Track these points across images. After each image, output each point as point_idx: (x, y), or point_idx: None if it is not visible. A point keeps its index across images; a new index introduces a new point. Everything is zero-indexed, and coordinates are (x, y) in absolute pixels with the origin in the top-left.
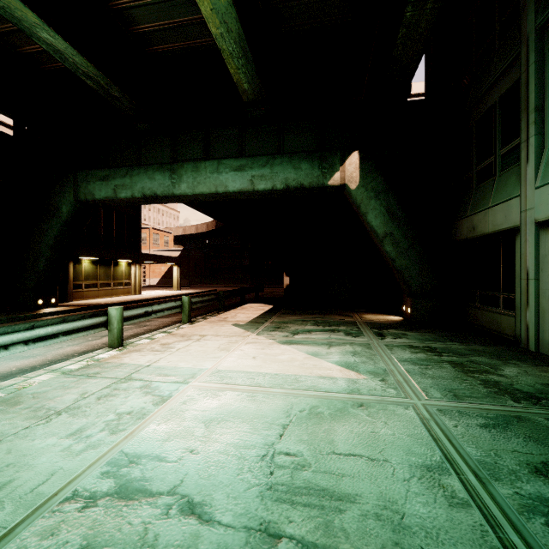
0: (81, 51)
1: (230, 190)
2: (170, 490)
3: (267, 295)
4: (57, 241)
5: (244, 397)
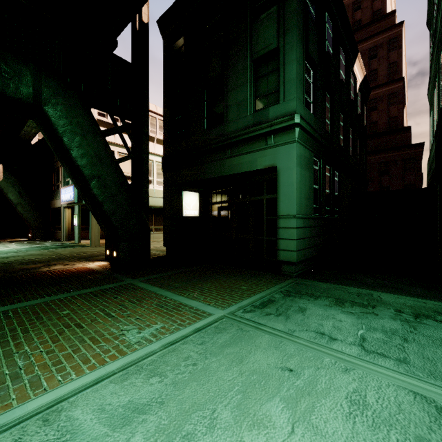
0: None
1: None
2: None
3: None
4: None
5: None
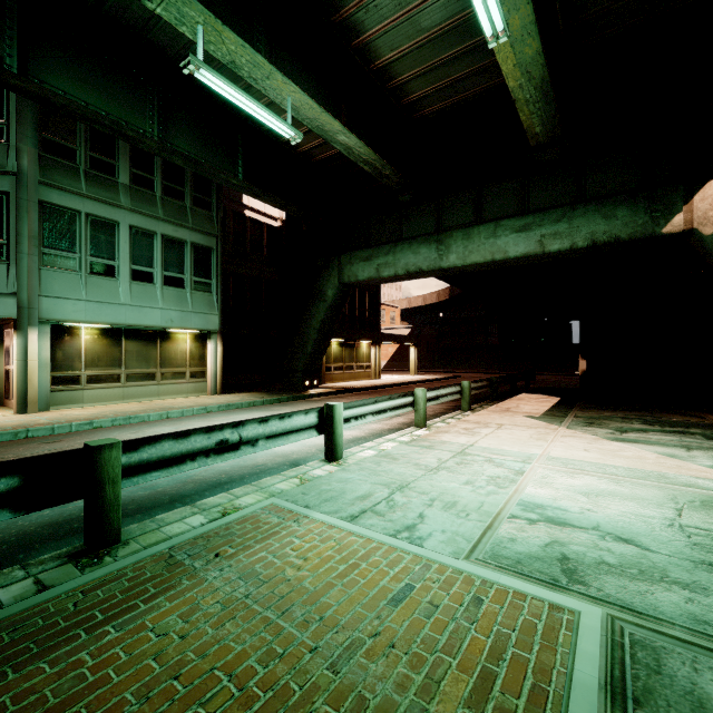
0: (363, 140)
1: (510, 256)
2: (592, 528)
3: (538, 384)
4: (322, 324)
5: (607, 482)
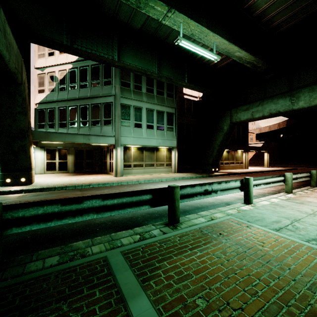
0: (247, 52)
1: None
2: None
3: None
4: (221, 142)
5: None
